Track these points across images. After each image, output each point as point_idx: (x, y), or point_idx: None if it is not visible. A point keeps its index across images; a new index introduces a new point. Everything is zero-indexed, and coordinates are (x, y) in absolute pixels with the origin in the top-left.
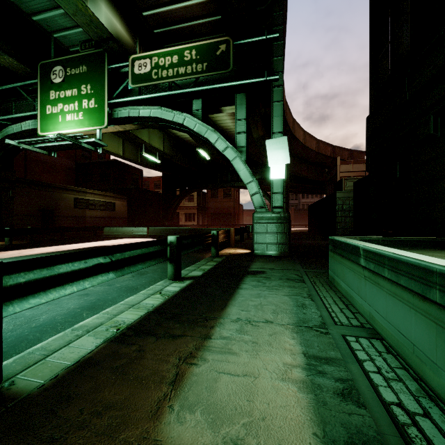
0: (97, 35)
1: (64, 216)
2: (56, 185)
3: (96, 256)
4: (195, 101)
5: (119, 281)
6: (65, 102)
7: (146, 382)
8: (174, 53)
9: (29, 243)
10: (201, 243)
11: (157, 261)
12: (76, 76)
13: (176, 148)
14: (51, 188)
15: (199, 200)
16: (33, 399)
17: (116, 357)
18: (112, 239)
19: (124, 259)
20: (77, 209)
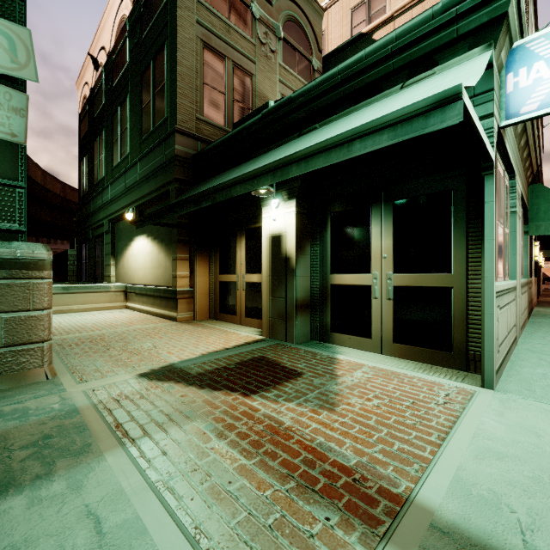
0: None
1: None
2: None
3: None
4: None
5: None
6: None
7: None
8: None
9: None
10: None
11: None
12: None
13: None
14: None
15: None
16: None
17: None
18: None
19: None
20: None
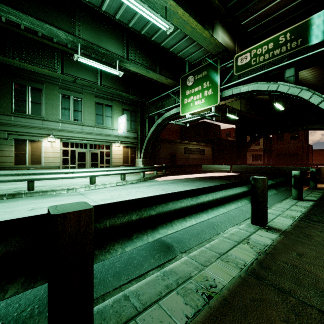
0: (216, 52)
1: (179, 158)
2: (176, 141)
3: (269, 180)
4: (287, 70)
5: None
6: (194, 95)
7: None
8: (269, 42)
9: (170, 172)
10: (303, 177)
11: (287, 186)
12: (200, 79)
13: (250, 105)
14: (174, 143)
15: (265, 143)
16: (290, 232)
17: (312, 228)
18: (209, 172)
19: (277, 182)
20: (185, 154)
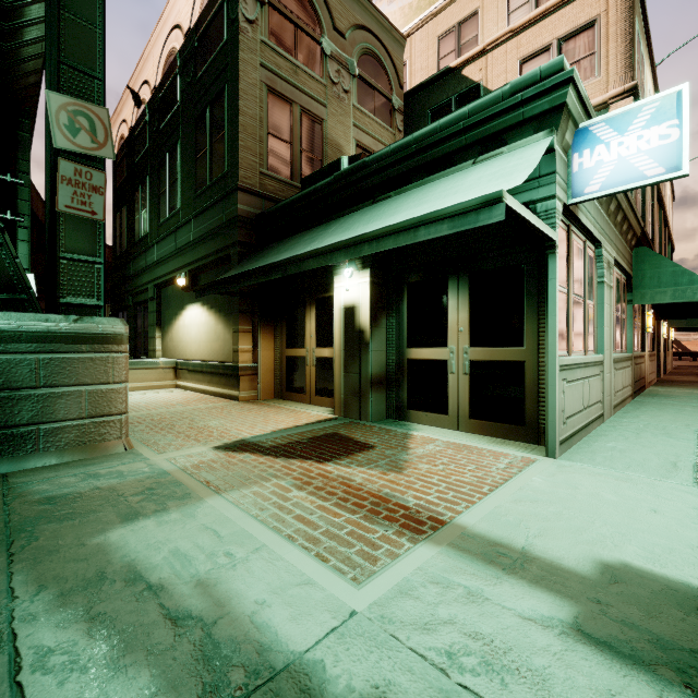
0: None
1: None
2: None
3: None
4: None
5: None
6: None
7: None
8: None
9: None
10: None
11: None
12: None
13: None
14: None
15: None
16: None
17: None
18: None
19: None
20: None
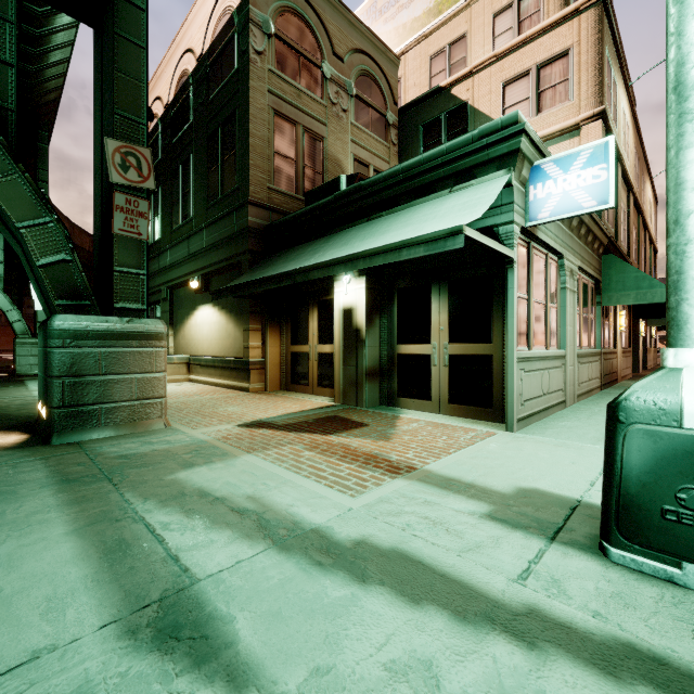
0: None
1: None
2: None
3: None
4: None
5: None
6: None
7: (17, 390)
8: None
9: None
10: None
11: None
12: None
13: None
14: None
15: None
16: None
17: None
18: None
19: None
20: None
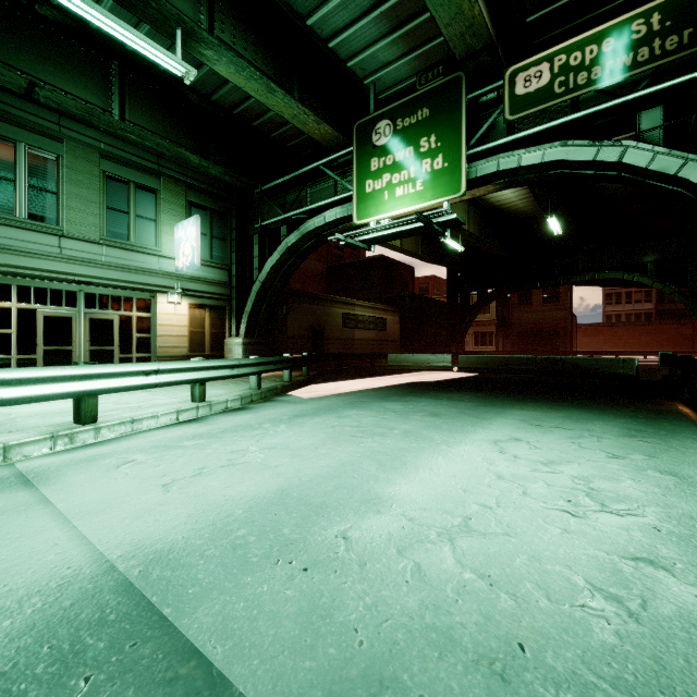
0: (466, 50)
1: (332, 339)
2: (325, 297)
3: None
4: (643, 113)
5: (644, 449)
6: (393, 170)
7: None
8: (604, 36)
9: (317, 374)
10: None
11: None
12: (412, 128)
13: (484, 224)
14: (321, 301)
15: (499, 310)
16: None
17: None
18: (407, 372)
19: None
20: (345, 329)
